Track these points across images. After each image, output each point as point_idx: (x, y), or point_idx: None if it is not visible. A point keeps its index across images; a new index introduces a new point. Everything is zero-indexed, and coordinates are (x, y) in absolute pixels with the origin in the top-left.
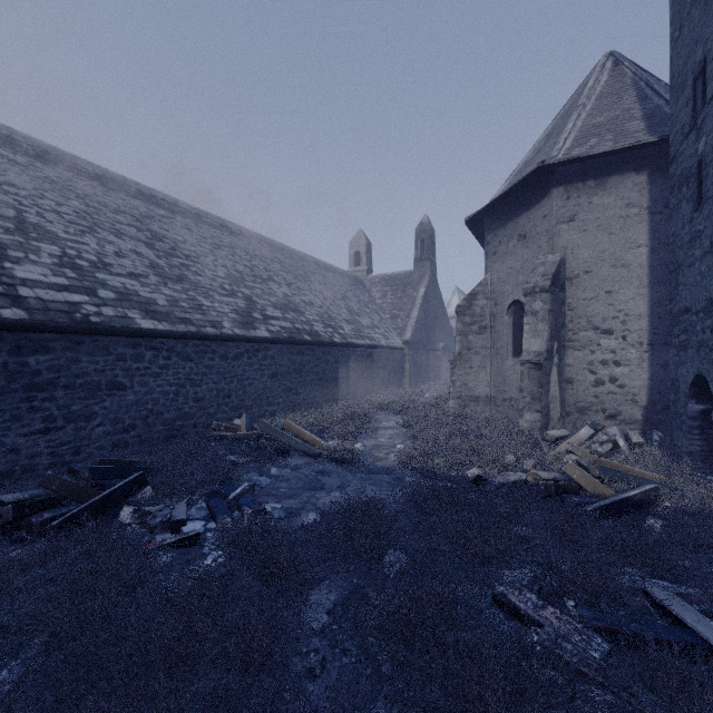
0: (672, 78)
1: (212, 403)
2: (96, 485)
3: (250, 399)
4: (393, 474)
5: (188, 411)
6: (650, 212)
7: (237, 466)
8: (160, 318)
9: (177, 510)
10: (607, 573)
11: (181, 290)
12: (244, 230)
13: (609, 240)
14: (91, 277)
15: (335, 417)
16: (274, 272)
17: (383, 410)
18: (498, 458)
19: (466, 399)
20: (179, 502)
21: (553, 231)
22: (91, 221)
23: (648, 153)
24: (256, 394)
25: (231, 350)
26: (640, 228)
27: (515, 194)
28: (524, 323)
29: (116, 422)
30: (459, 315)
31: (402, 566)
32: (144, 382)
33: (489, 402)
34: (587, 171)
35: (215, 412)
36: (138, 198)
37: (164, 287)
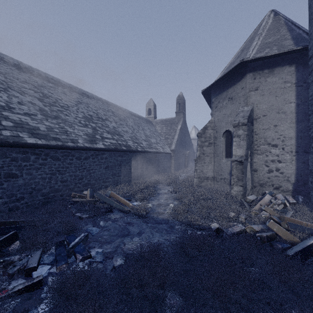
0: (310, 15)
1: (71, 183)
2: None
3: (93, 180)
4: (168, 223)
5: (57, 188)
6: (296, 85)
7: (82, 219)
8: (40, 137)
9: (32, 259)
10: None
11: (55, 123)
12: (94, 96)
13: (275, 99)
14: None
15: (138, 188)
16: (109, 116)
17: (162, 183)
18: (225, 214)
19: (202, 178)
20: (36, 251)
21: (247, 95)
22: (6, 85)
23: (295, 55)
24: (97, 177)
25: (82, 154)
26: (291, 94)
27: (227, 77)
28: (233, 141)
29: (11, 196)
30: (199, 137)
31: (179, 308)
32: (29, 173)
33: (213, 180)
34: (264, 65)
35: (73, 187)
36: (38, 77)
37: (45, 121)
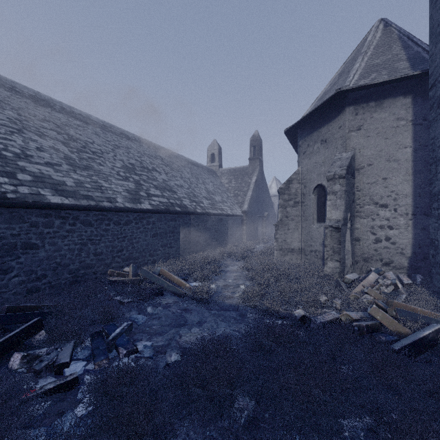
0: (431, 29)
1: (108, 256)
2: (1, 329)
3: (137, 252)
4: (238, 310)
5: (90, 263)
6: (413, 123)
7: (123, 305)
8: (67, 195)
9: (63, 353)
10: (439, 428)
11: (86, 175)
12: (137, 137)
13: (385, 142)
14: (13, 164)
15: (197, 264)
16: (157, 165)
17: (230, 257)
18: (315, 298)
19: (285, 250)
20: (67, 344)
21: (346, 136)
22: (21, 125)
23: (412, 83)
24: (142, 249)
25: (122, 218)
26: (406, 135)
27: (319, 112)
28: (327, 200)
29: (30, 273)
30: (281, 194)
31: (250, 412)
32: (53, 243)
33: (301, 252)
34: (370, 95)
35: (110, 263)
36: (61, 113)
37: (73, 173)
